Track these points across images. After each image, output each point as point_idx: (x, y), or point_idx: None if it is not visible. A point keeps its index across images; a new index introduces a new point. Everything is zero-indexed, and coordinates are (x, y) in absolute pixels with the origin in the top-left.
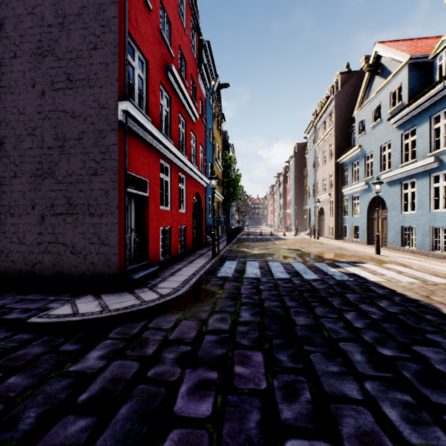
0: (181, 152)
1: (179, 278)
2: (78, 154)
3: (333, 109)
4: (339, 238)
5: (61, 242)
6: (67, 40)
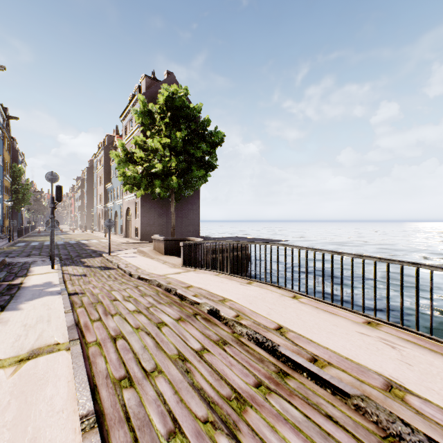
0: None
1: None
2: None
3: (103, 155)
4: (106, 232)
5: None
6: None
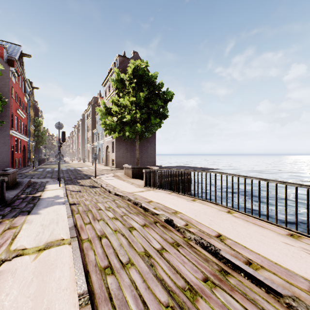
0: (20, 133)
1: (26, 171)
2: None
3: (91, 110)
4: (93, 162)
5: None
6: None
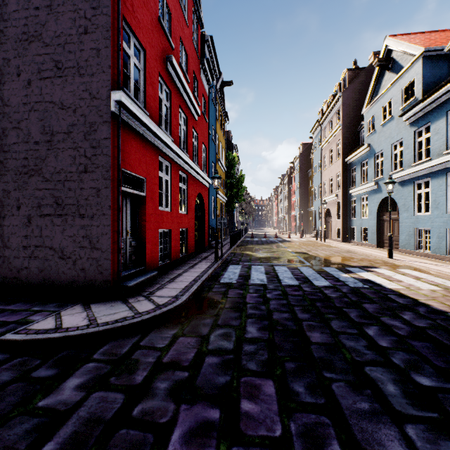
0: (182, 150)
1: (179, 285)
2: (67, 149)
3: (340, 107)
4: (346, 241)
5: (49, 245)
6: (55, 24)
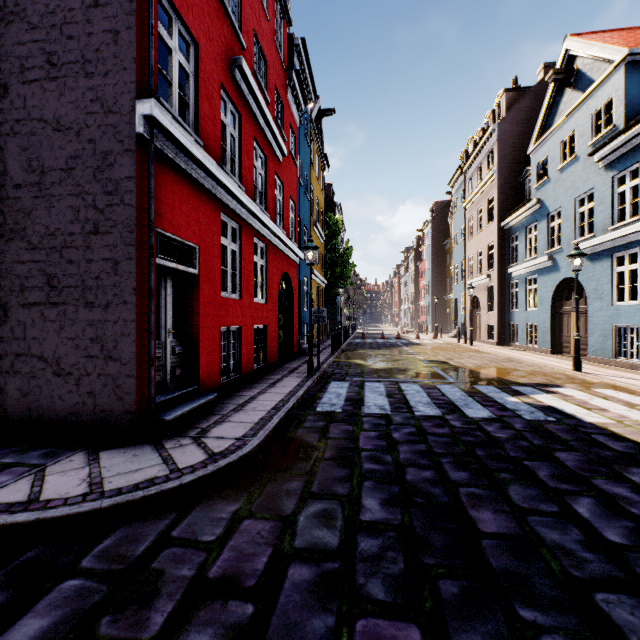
0: (258, 205)
1: (250, 416)
2: (66, 196)
3: (494, 146)
4: (503, 343)
5: (37, 354)
6: None
